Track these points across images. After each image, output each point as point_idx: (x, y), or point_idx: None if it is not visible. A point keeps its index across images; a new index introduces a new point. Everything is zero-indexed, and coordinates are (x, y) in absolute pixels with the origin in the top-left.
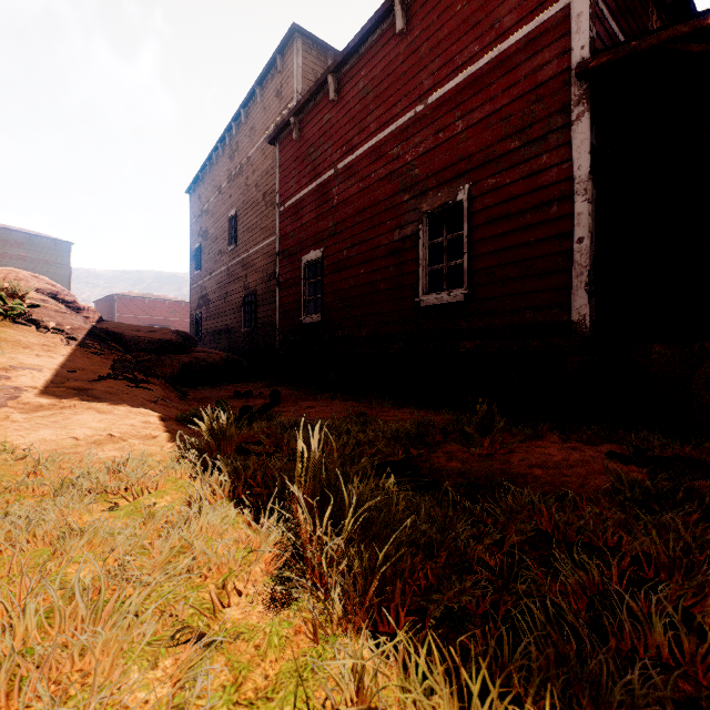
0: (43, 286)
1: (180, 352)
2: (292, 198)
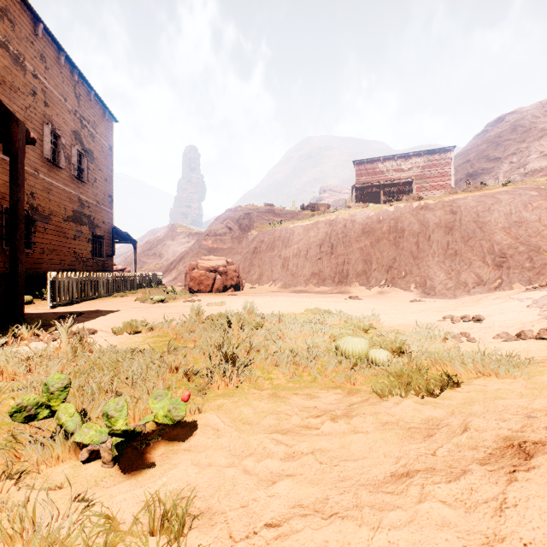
0: None
1: None
2: None
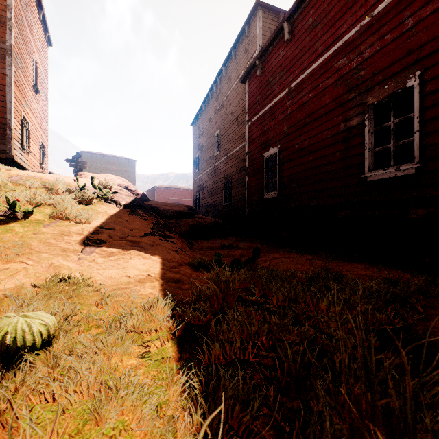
0: (121, 183)
1: (188, 218)
2: (256, 115)
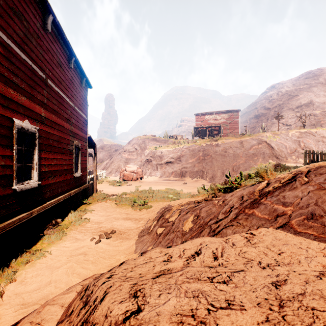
0: None
1: None
2: None
